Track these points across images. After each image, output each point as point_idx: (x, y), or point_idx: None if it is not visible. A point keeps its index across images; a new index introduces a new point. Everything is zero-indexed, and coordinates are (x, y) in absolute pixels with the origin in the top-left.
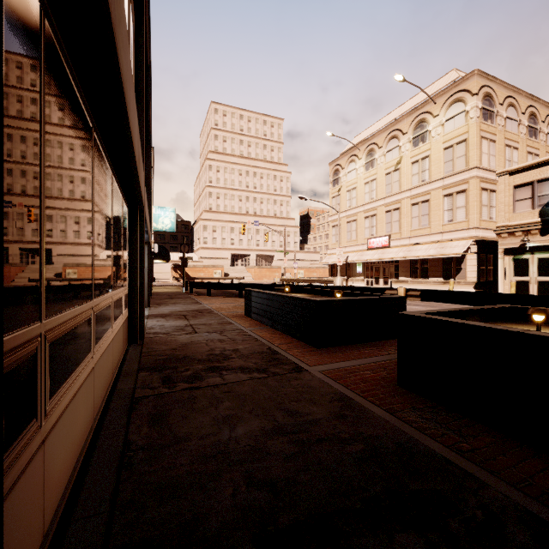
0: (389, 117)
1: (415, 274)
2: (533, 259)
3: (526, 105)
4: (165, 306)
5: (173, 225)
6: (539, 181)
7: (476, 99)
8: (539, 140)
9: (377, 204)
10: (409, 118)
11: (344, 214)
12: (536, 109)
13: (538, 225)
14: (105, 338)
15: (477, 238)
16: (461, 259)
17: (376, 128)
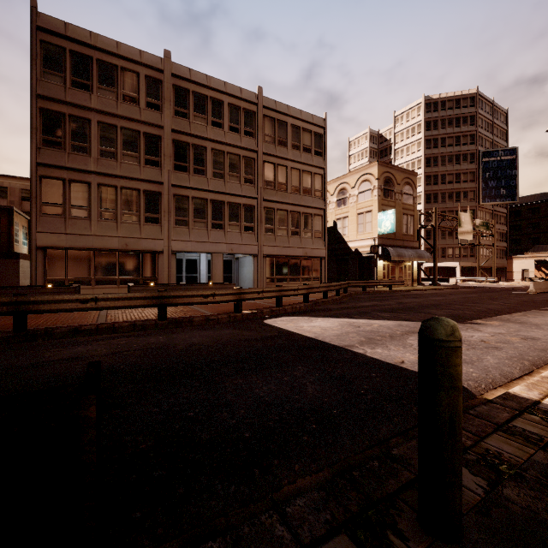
0: None
1: None
2: None
3: None
4: None
5: (393, 226)
6: None
7: None
8: None
9: None
10: None
11: None
12: None
13: None
14: (108, 286)
15: None
16: None
17: None
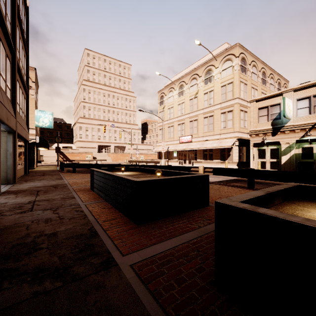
0: (192, 67)
1: (206, 158)
2: (268, 149)
3: (261, 67)
4: (30, 182)
5: (51, 123)
6: (271, 106)
7: (238, 59)
8: (266, 86)
9: (185, 117)
10: (202, 68)
11: (166, 122)
12: (265, 70)
13: (270, 130)
14: None
15: (238, 138)
16: (230, 149)
17: (184, 72)
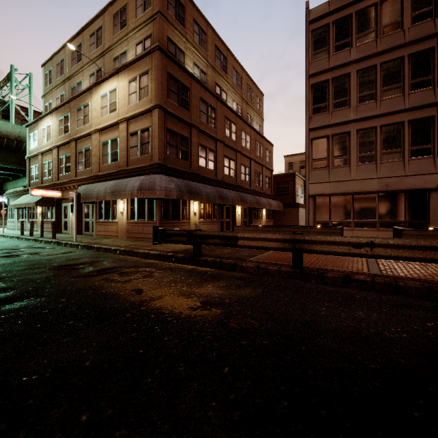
0: None
1: None
2: None
3: None
4: None
5: None
6: None
7: None
8: None
9: None
10: None
11: None
12: None
13: None
14: (366, 229)
15: None
16: None
17: None
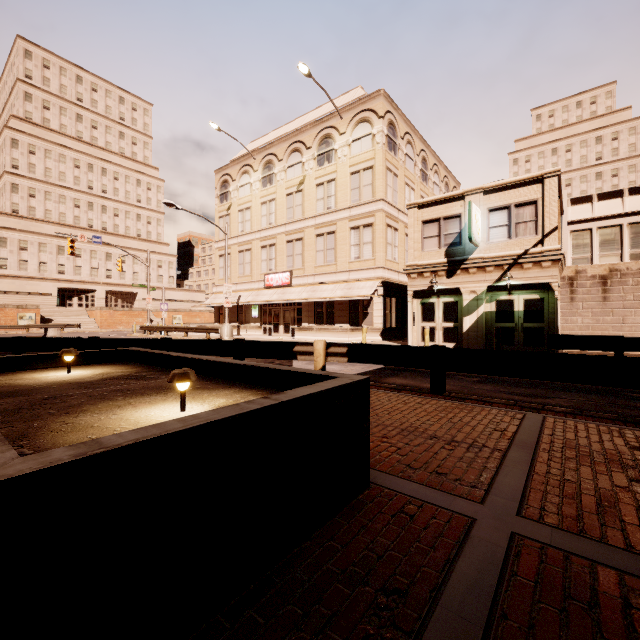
0: (291, 125)
1: (320, 320)
2: (439, 303)
3: (420, 147)
4: None
5: None
6: (445, 218)
7: (382, 122)
8: (428, 186)
9: (277, 231)
10: (314, 130)
11: (235, 240)
12: (427, 155)
13: (445, 265)
14: None
15: (383, 280)
16: (368, 302)
17: (275, 135)
